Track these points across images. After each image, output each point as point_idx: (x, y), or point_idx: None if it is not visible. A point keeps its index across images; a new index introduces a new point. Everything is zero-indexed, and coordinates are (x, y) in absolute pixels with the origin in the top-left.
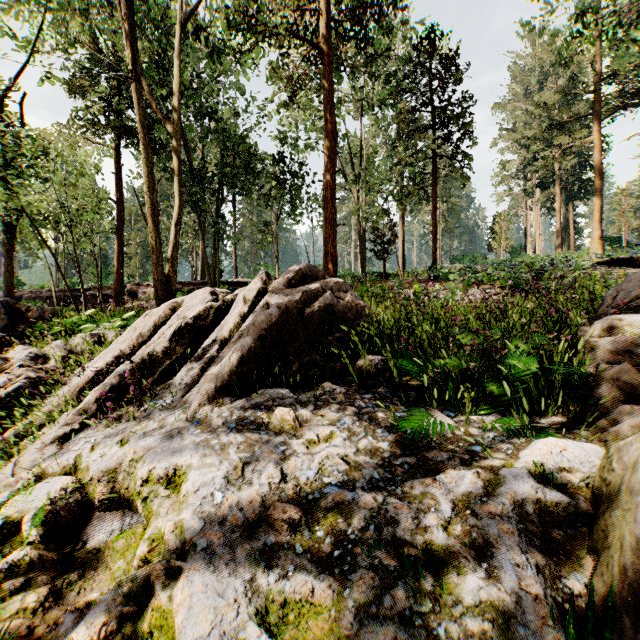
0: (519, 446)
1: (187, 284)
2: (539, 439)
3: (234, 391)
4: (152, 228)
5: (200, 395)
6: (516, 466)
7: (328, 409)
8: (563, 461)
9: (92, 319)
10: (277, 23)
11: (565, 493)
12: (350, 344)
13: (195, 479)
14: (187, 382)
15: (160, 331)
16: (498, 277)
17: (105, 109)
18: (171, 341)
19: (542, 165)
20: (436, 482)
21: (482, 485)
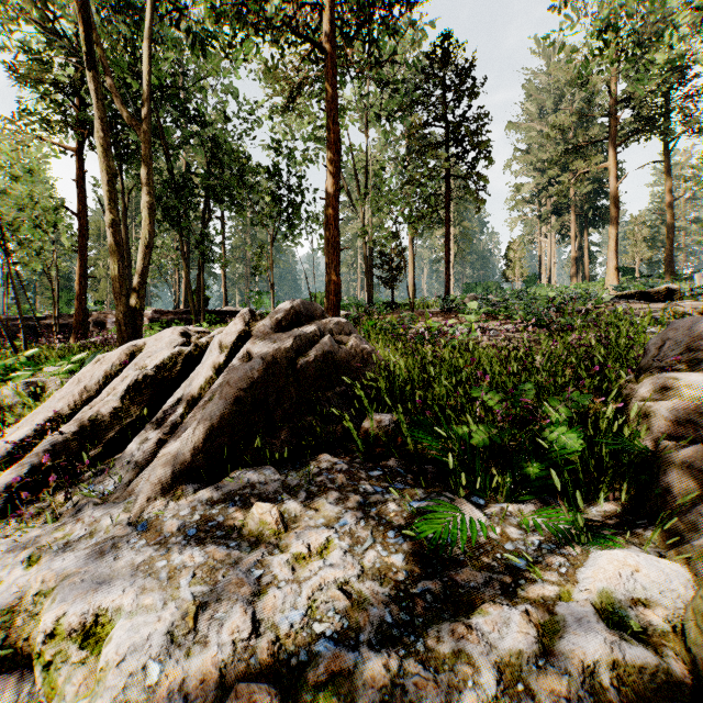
0: (574, 560)
1: (166, 313)
2: (599, 550)
3: (200, 475)
4: (112, 249)
5: (150, 485)
6: (575, 595)
7: (324, 499)
8: (637, 589)
9: (33, 361)
10: (270, 12)
11: (647, 644)
12: (354, 399)
13: (122, 637)
14: (138, 460)
15: (110, 385)
16: (517, 311)
17: (63, 103)
18: (124, 399)
19: (558, 190)
20: (472, 632)
21: (536, 636)
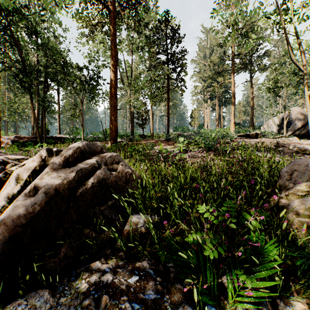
0: None
1: (23, 138)
2: None
3: None
4: None
5: None
6: None
7: None
8: None
9: None
10: None
11: None
12: (120, 206)
13: None
14: None
15: None
16: (200, 142)
17: None
18: None
19: (212, 89)
20: None
21: None
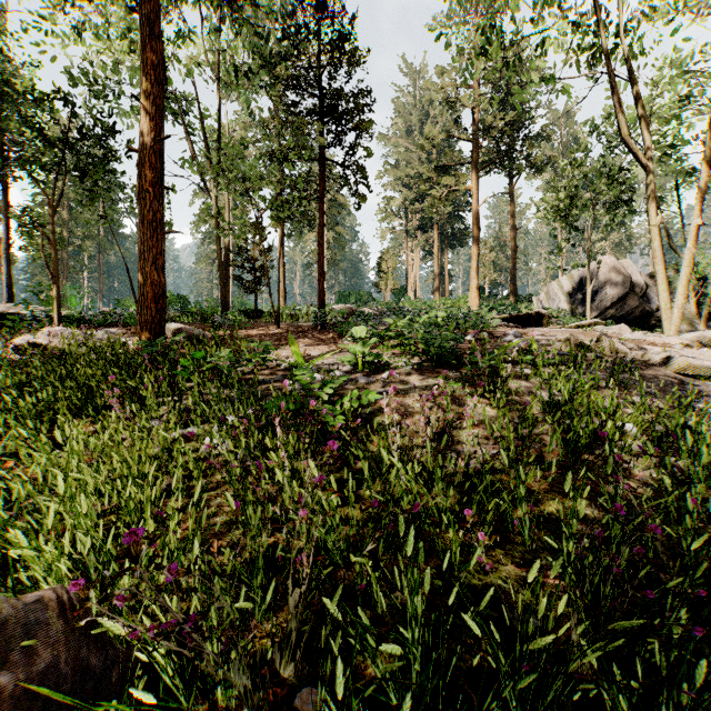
0: None
1: None
2: None
3: None
4: None
5: None
6: None
7: None
8: None
9: None
10: None
11: None
12: None
13: None
14: None
15: None
16: (414, 340)
17: None
18: None
19: (429, 204)
20: None
21: None
